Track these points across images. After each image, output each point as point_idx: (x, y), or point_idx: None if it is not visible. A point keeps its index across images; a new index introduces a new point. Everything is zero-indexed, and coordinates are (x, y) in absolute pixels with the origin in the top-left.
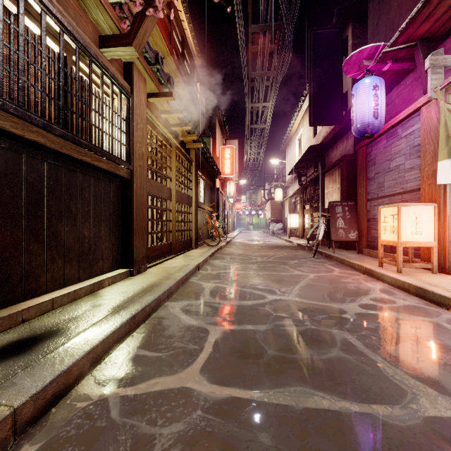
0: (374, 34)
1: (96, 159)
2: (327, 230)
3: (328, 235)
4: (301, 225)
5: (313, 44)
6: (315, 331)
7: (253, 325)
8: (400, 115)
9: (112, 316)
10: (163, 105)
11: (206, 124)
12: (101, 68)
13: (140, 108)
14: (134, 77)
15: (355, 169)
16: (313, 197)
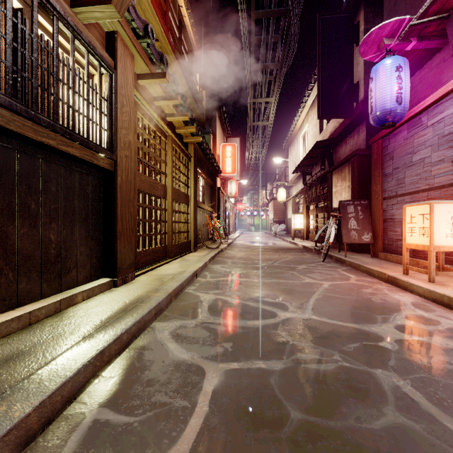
0: (391, 14)
1: (64, 143)
2: (337, 231)
3: (338, 237)
4: (305, 226)
5: (322, 30)
6: (350, 372)
7: (264, 361)
8: (426, 101)
9: (69, 353)
10: (156, 90)
11: (207, 120)
12: (72, 29)
13: (126, 89)
14: (119, 50)
15: (367, 165)
16: (320, 197)
